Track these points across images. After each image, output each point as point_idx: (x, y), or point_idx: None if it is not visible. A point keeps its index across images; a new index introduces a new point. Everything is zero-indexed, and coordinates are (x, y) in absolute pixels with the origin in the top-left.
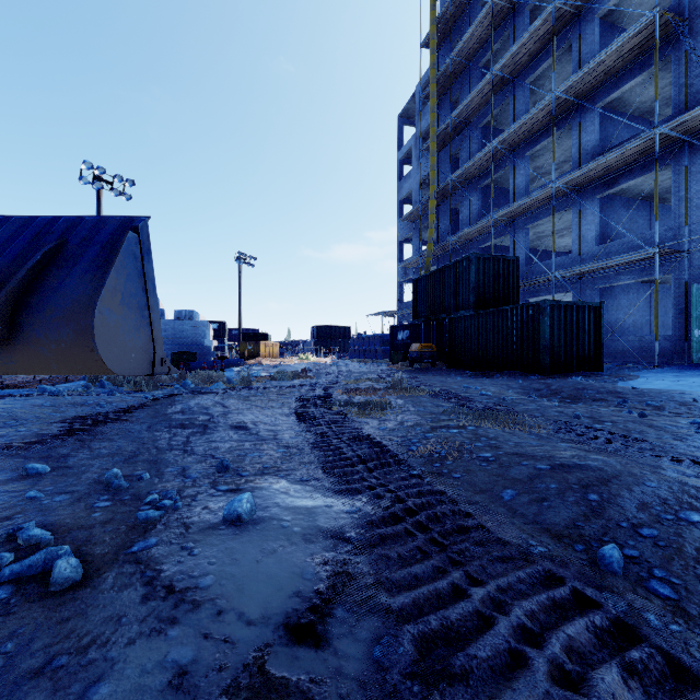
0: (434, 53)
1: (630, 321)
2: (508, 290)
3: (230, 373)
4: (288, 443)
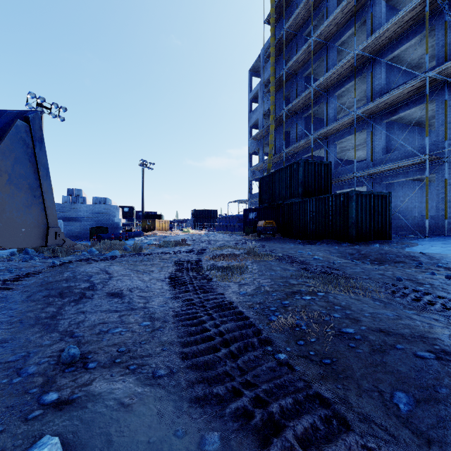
0: (273, 26)
1: (404, 206)
2: (324, 184)
3: (131, 242)
4: (154, 313)
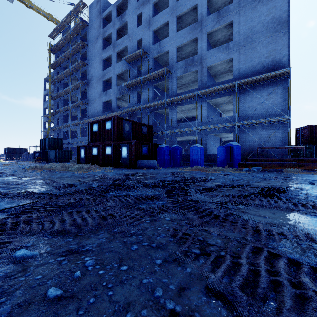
0: (50, 74)
1: None
2: (60, 145)
3: None
4: None
